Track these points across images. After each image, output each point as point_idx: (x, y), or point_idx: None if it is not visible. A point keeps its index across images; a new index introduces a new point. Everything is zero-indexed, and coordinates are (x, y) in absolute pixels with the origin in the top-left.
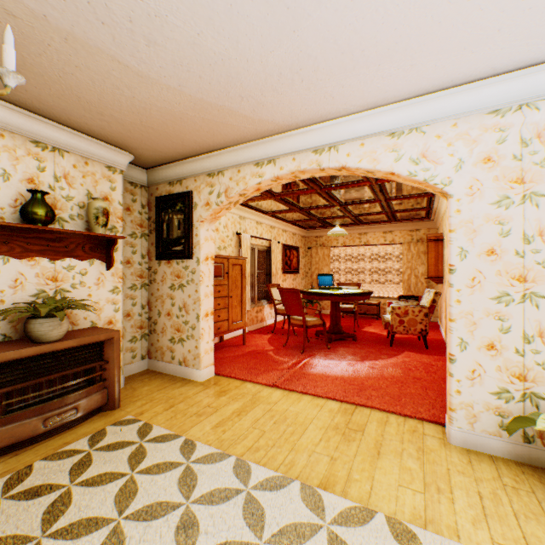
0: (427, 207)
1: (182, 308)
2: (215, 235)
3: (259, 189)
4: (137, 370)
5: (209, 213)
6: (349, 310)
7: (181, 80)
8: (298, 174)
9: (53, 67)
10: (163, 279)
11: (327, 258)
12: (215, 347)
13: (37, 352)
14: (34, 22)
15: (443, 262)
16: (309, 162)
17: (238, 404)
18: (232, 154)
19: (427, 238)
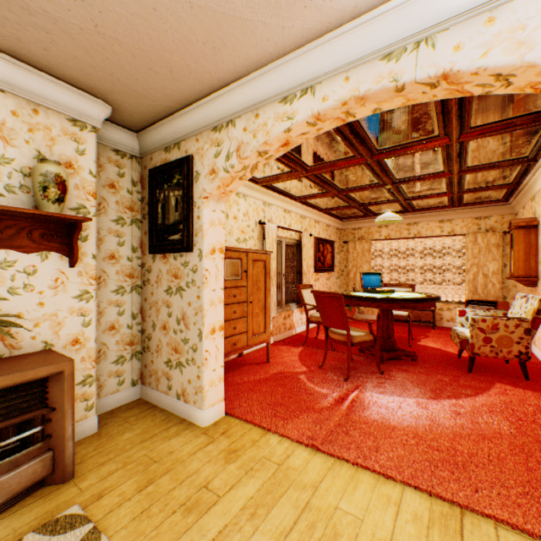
0: (513, 182)
1: (180, 320)
2: (232, 224)
3: (287, 143)
4: (125, 400)
5: (215, 184)
6: (401, 318)
7: None
8: (353, 107)
9: None
10: (157, 280)
11: (367, 253)
12: (231, 364)
13: None
14: None
15: (537, 257)
16: (375, 77)
17: (252, 486)
18: (245, 89)
19: (514, 225)
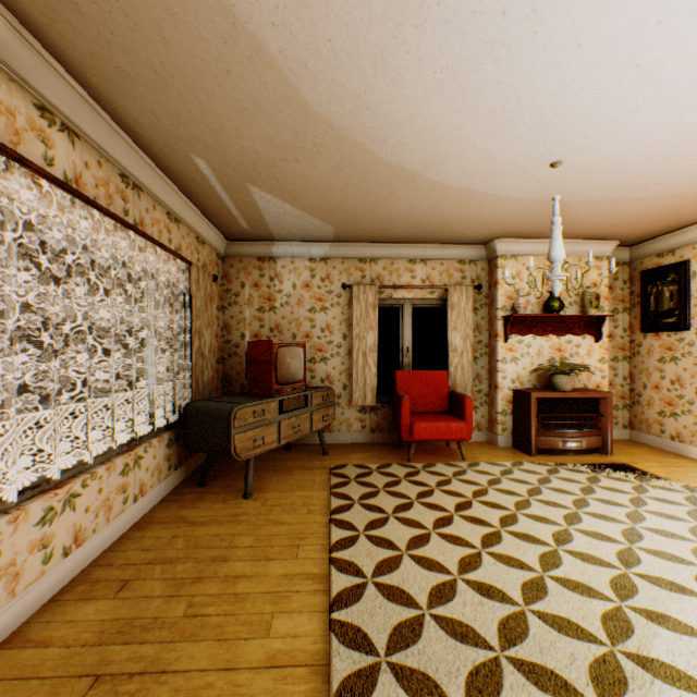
0: None
1: (673, 382)
2: None
3: None
4: (617, 436)
5: None
6: None
7: (683, 189)
8: None
9: (576, 216)
10: (647, 352)
11: None
12: None
13: (557, 396)
14: (577, 204)
15: None
16: None
17: None
18: None
19: None
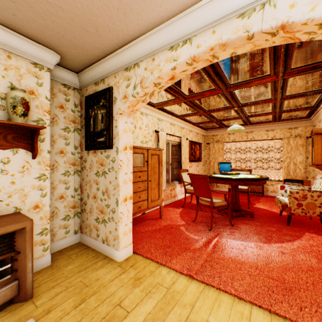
0: (314, 105)
1: (105, 193)
2: (138, 132)
3: (173, 77)
4: (70, 243)
5: (127, 105)
6: (243, 190)
7: None
8: (217, 52)
9: None
10: (90, 167)
11: (221, 150)
12: (138, 219)
13: None
14: None
15: None
16: (233, 30)
17: (150, 305)
18: (146, 42)
19: (315, 132)
